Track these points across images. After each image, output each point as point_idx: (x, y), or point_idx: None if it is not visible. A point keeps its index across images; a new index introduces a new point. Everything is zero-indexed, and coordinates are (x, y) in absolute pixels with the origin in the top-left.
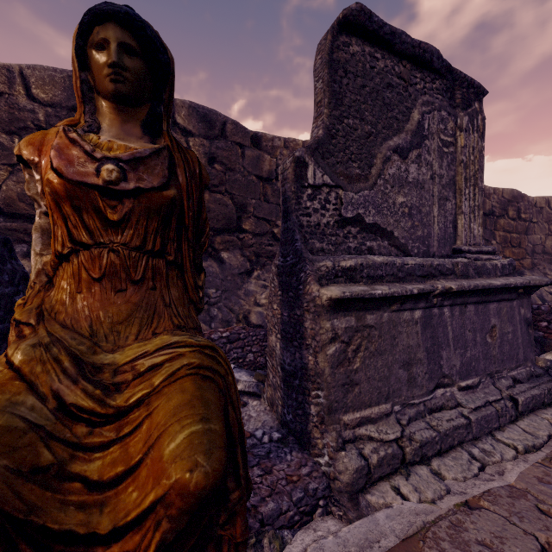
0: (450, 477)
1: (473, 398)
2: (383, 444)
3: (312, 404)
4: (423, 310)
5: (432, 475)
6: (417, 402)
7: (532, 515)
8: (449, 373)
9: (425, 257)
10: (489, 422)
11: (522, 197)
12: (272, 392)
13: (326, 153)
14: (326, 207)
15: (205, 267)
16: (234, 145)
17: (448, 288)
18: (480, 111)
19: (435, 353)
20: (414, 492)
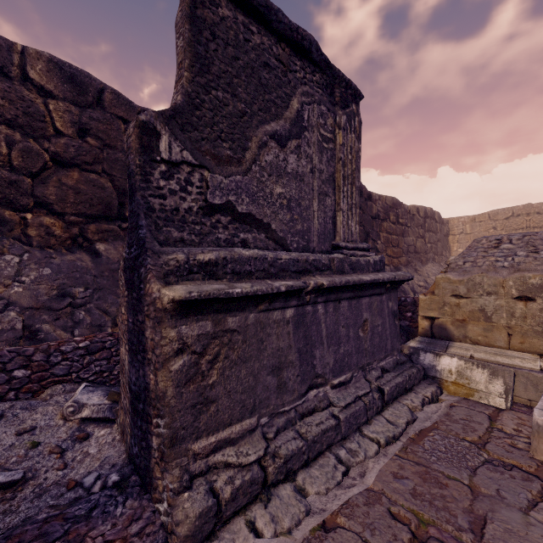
0: (313, 492)
1: (345, 395)
2: (241, 469)
3: (154, 434)
4: (295, 309)
5: (294, 494)
6: (287, 409)
7: (384, 523)
8: (323, 372)
9: (305, 252)
10: (358, 418)
11: (400, 205)
12: (124, 417)
13: (187, 125)
14: (187, 189)
15: (71, 261)
16: (114, 118)
17: (320, 284)
18: (357, 114)
19: (309, 353)
20: (270, 523)
